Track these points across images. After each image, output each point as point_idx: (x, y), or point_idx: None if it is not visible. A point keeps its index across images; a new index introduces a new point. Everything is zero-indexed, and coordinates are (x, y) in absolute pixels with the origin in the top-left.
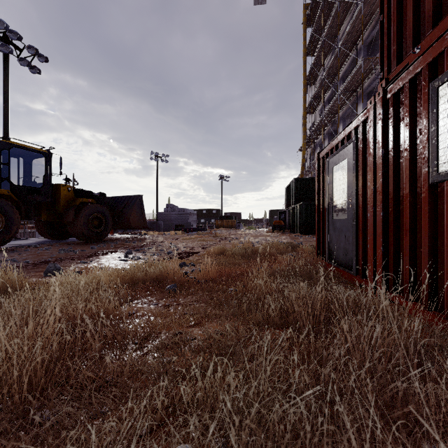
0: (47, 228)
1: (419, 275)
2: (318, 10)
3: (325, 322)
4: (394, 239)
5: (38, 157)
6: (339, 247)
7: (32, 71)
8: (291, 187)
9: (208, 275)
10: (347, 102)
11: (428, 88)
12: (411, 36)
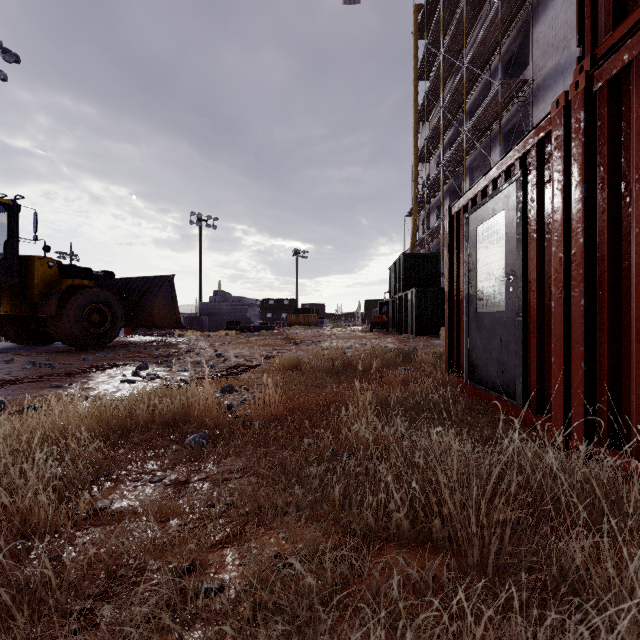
0: (15, 327)
1: None
2: (434, 14)
3: (512, 534)
4: (609, 347)
5: None
6: (490, 358)
7: None
8: (398, 267)
9: (269, 411)
10: (478, 145)
11: None
12: None
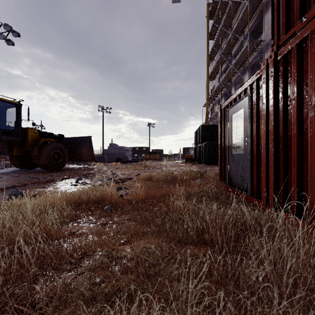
0: (19, 160)
1: (306, 198)
2: (217, 7)
3: (235, 239)
4: (283, 169)
5: (11, 107)
6: (237, 175)
7: (7, 43)
8: (198, 132)
9: (139, 197)
10: (237, 72)
11: (314, 48)
12: (298, 8)
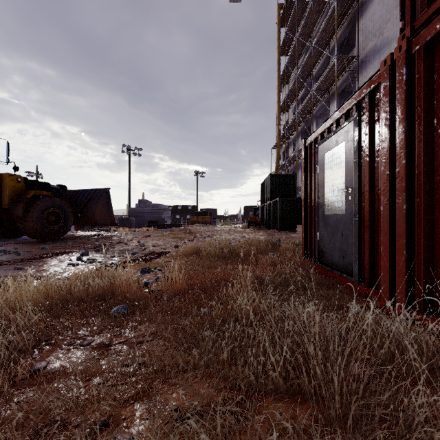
0: None
1: None
2: (291, 10)
3: (364, 389)
4: (425, 240)
5: None
6: (334, 247)
7: None
8: (266, 183)
9: (175, 287)
10: (321, 100)
11: None
12: None
